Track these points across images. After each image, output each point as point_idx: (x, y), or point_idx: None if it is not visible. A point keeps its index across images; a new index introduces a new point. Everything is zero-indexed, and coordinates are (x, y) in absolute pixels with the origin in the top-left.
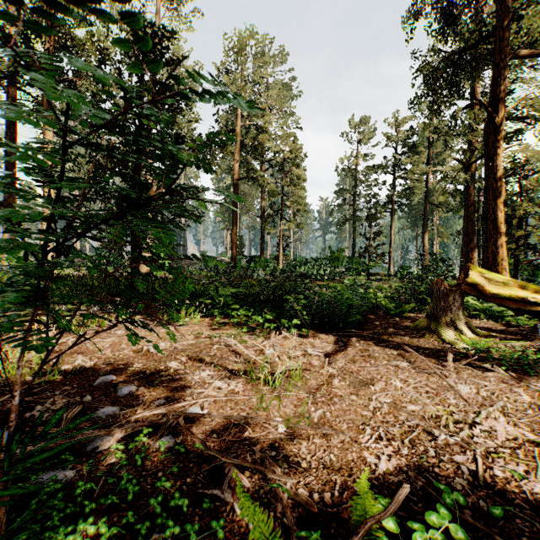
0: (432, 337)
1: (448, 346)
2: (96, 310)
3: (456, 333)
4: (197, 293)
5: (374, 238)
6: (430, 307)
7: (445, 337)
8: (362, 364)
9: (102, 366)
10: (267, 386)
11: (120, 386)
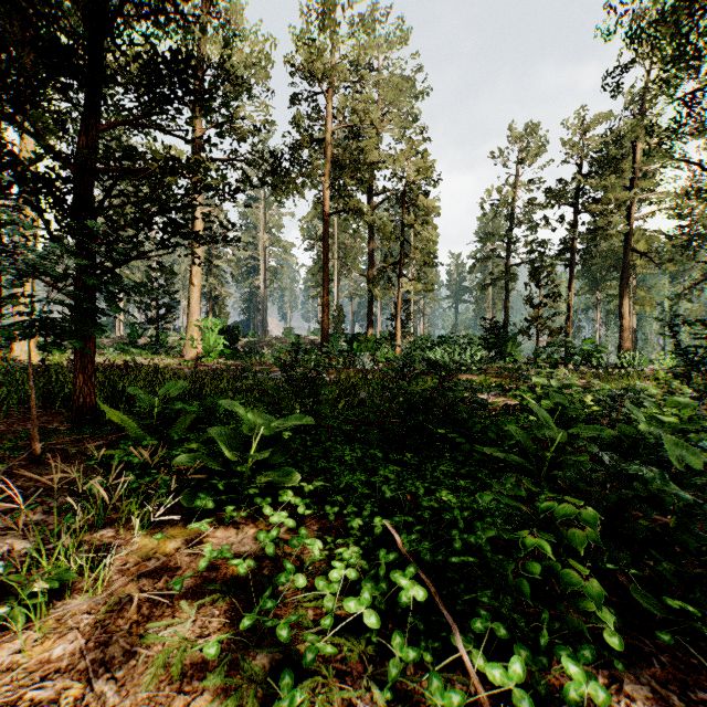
0: None
1: None
2: None
3: None
4: (220, 411)
5: (547, 304)
6: None
7: None
8: None
9: None
10: None
11: None
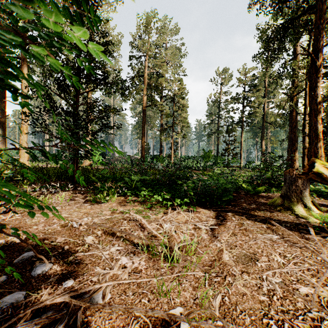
0: (287, 212)
1: (303, 220)
2: (46, 190)
3: (306, 210)
4: (117, 178)
5: (231, 143)
6: (283, 190)
7: (298, 213)
8: (242, 237)
9: (30, 241)
10: (166, 263)
11: (36, 264)
